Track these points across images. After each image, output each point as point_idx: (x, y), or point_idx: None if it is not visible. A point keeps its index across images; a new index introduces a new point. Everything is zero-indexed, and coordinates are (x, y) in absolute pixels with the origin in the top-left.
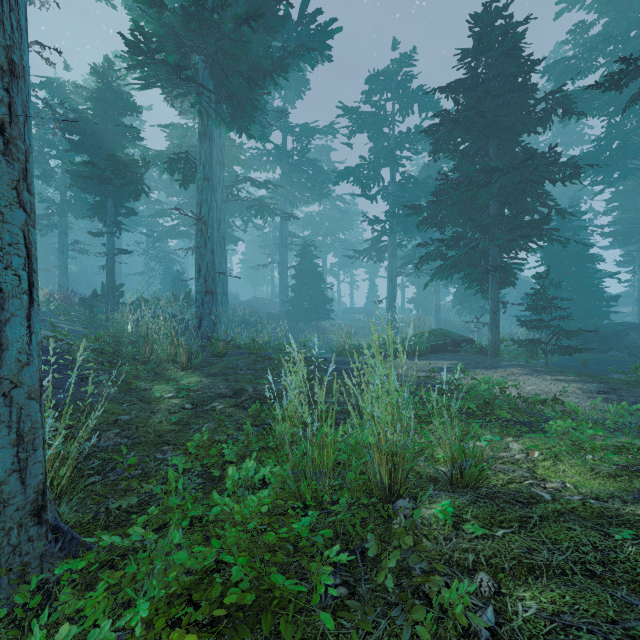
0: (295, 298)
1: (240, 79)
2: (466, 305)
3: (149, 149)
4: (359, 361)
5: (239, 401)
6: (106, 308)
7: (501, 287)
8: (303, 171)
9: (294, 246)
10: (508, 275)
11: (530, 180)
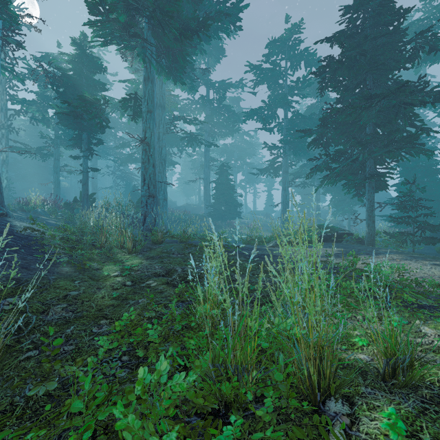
0: (215, 203)
1: (173, 29)
2: (340, 208)
3: (113, 98)
4: (264, 248)
5: (170, 280)
6: (82, 209)
7: (375, 191)
8: (221, 114)
9: (214, 168)
10: (382, 181)
11: (403, 103)
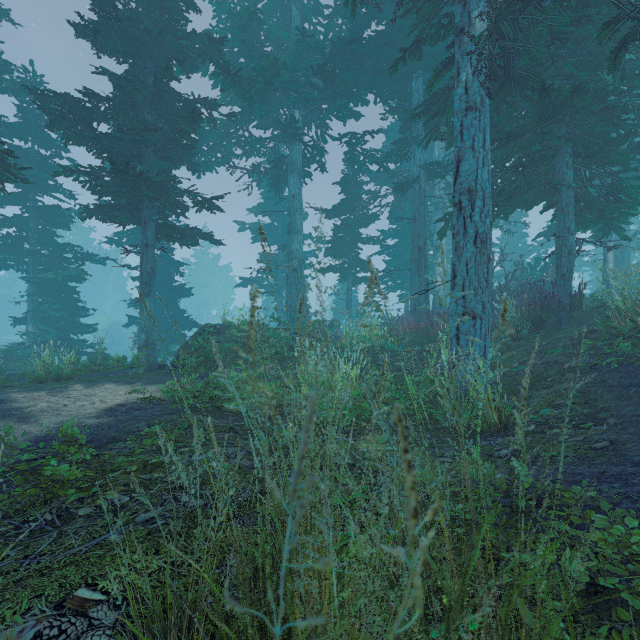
0: None
1: None
2: None
3: None
4: None
5: None
6: None
7: None
8: None
9: None
10: None
11: None
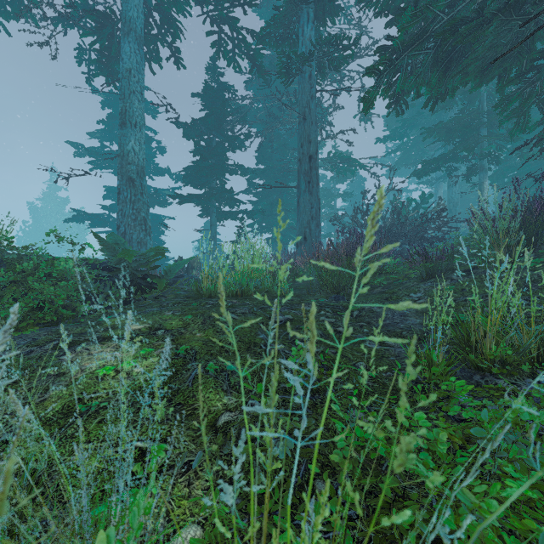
0: None
1: None
2: None
3: None
4: None
5: None
6: None
7: None
8: None
9: None
10: None
11: None
